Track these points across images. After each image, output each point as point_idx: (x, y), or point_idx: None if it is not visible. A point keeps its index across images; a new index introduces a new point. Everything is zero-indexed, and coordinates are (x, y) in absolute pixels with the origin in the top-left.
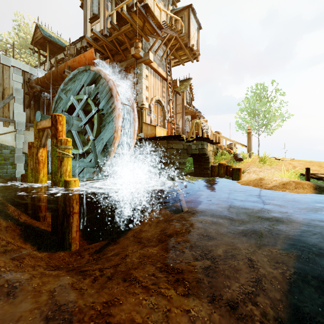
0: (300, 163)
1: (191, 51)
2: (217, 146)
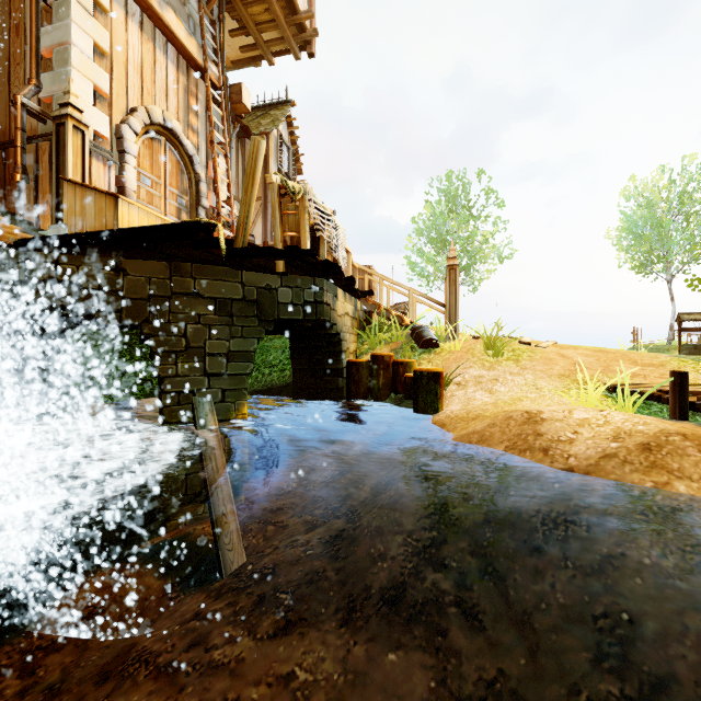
0: (585, 355)
1: (290, 12)
2: (367, 303)
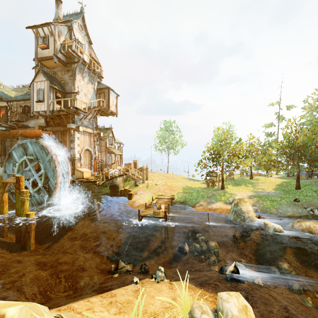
0: (164, 188)
1: (111, 112)
2: (127, 175)
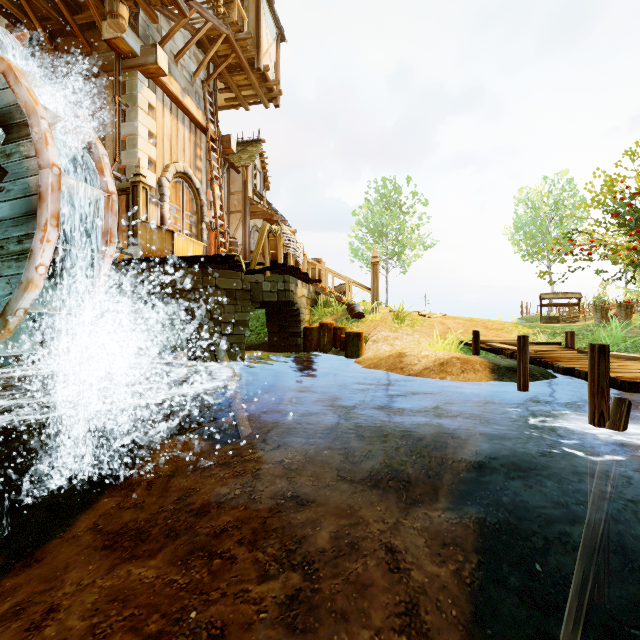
0: (457, 323)
1: (262, 80)
2: (317, 287)
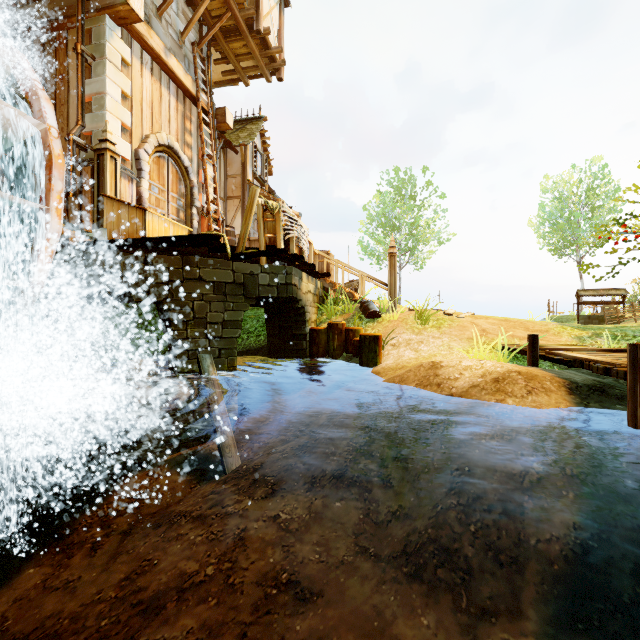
0: (491, 323)
1: (263, 47)
2: (326, 282)
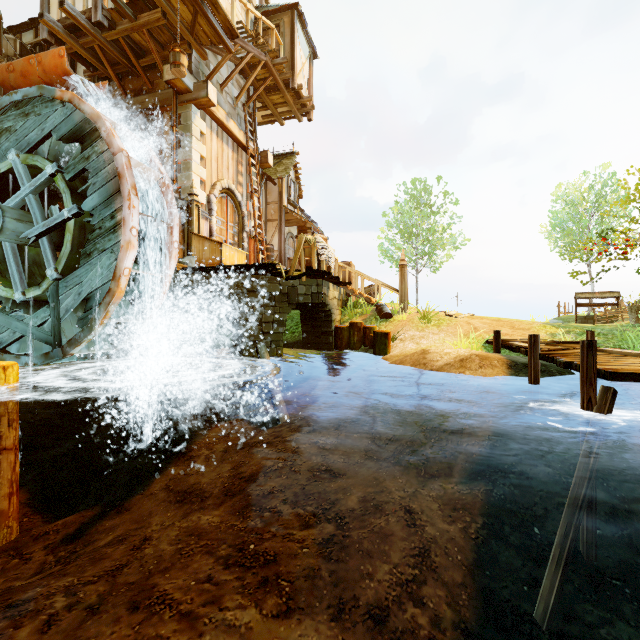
0: (483, 323)
1: (296, 98)
2: (348, 289)
